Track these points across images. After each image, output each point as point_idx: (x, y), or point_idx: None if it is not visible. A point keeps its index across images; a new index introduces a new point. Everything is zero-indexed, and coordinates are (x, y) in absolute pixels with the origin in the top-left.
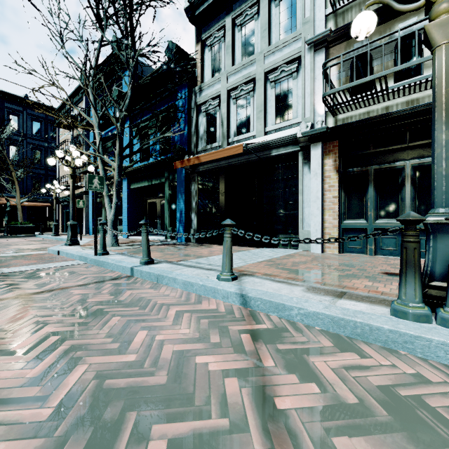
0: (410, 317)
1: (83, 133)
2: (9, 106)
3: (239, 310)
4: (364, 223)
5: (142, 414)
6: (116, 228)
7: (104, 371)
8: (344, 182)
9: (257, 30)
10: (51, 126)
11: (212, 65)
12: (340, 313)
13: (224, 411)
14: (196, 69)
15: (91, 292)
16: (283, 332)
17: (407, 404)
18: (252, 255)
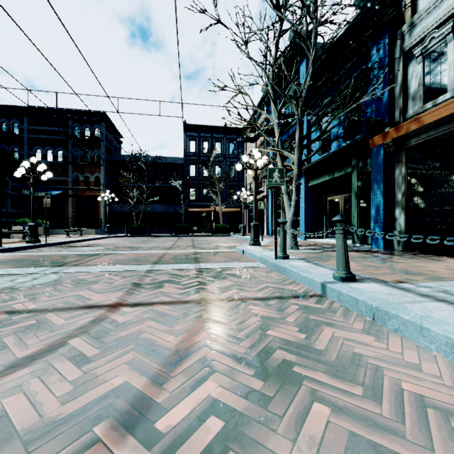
0: None
1: (263, 142)
2: (215, 136)
3: None
4: None
5: None
6: (295, 229)
7: None
8: None
9: None
10: (241, 144)
11: None
12: None
13: None
14: (403, 2)
15: (272, 316)
16: None
17: None
18: None
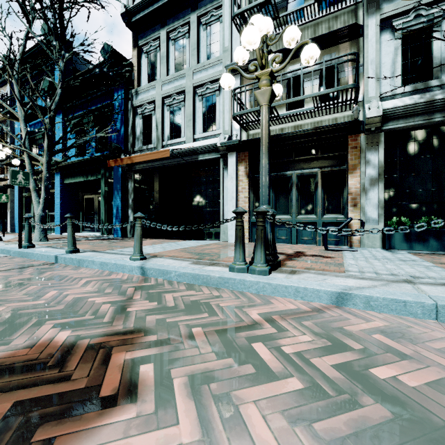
0: (235, 270)
1: (6, 120)
2: None
3: (138, 277)
4: None
5: (42, 319)
6: (45, 223)
7: (19, 308)
8: (253, 185)
9: (188, 47)
10: None
11: (148, 71)
12: (198, 271)
13: (94, 314)
14: (133, 73)
15: (13, 274)
16: (160, 285)
17: (200, 305)
18: (175, 245)
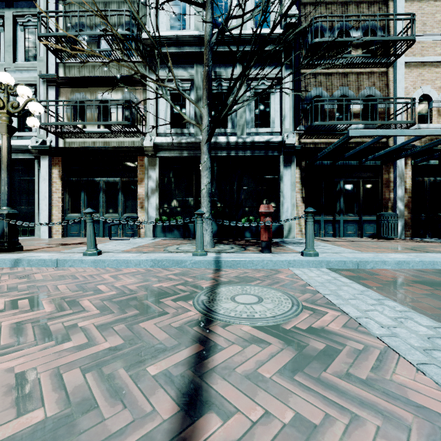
0: None
1: None
2: None
3: None
4: (80, 216)
5: None
6: None
7: None
8: (68, 187)
9: (4, 41)
10: None
11: None
12: None
13: None
14: None
15: None
16: None
17: None
18: None
